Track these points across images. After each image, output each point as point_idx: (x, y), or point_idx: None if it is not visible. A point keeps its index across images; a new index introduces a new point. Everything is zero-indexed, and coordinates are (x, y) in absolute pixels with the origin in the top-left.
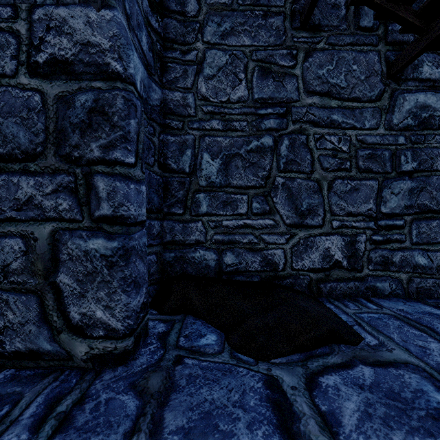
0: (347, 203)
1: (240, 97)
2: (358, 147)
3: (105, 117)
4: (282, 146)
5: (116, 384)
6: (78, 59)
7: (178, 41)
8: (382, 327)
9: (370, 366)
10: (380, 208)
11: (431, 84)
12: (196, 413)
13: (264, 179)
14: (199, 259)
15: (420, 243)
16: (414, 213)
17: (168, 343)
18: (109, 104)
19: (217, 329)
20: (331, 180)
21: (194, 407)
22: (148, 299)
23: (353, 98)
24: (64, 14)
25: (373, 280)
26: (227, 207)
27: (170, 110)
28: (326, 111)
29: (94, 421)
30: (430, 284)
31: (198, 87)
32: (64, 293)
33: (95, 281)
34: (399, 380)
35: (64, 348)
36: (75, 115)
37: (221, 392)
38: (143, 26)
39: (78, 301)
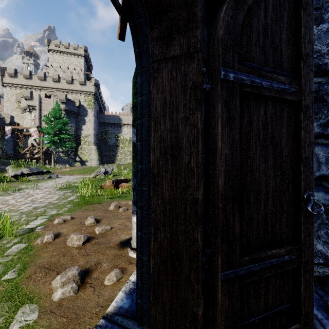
0: None
1: None
2: None
3: (324, 103)
4: None
5: None
6: None
7: None
8: None
9: None
10: None
11: None
12: None
13: None
14: None
15: None
16: None
17: None
18: (327, 93)
19: None
20: None
21: None
22: None
23: None
24: None
25: None
26: None
27: None
28: None
29: None
30: None
31: None
32: None
33: (315, 223)
34: None
35: None
36: None
37: None
38: None
39: None
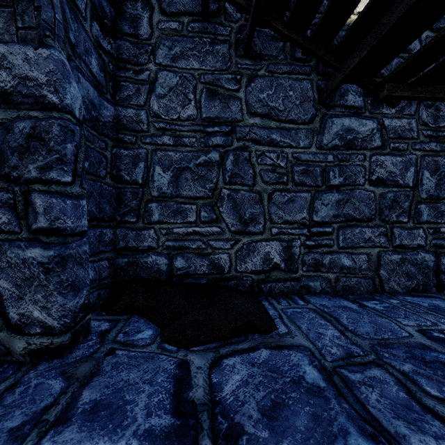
0: (284, 212)
1: (189, 116)
2: (294, 163)
3: (42, 143)
4: (227, 161)
5: (48, 372)
6: (16, 91)
7: (131, 62)
8: (298, 319)
9: (269, 349)
10: (312, 217)
11: (354, 111)
12: (110, 389)
13: (211, 191)
14: (152, 264)
15: (346, 247)
16: (341, 221)
17: (107, 339)
18: (46, 131)
19: (156, 326)
20: (270, 192)
21: (111, 385)
22: (100, 301)
23: (289, 120)
24: (4, 51)
25: (307, 280)
26: (178, 216)
27: (123, 125)
28: (266, 131)
29: (21, 399)
30: (354, 282)
31: (150, 105)
32: (3, 297)
33: (32, 285)
34: (286, 358)
35: (4, 345)
36: (14, 139)
37: (138, 373)
38: (92, 50)
39: (17, 303)
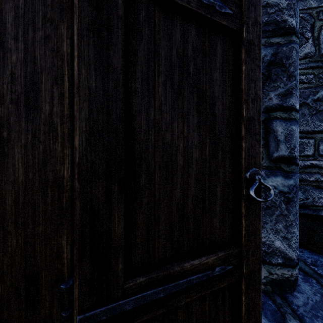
0: None
1: (306, 54)
2: None
3: (283, 69)
4: None
5: (319, 313)
6: None
7: None
8: None
9: None
10: None
11: None
12: None
13: None
14: None
15: None
16: None
17: (307, 271)
18: (286, 57)
19: None
20: None
21: None
22: None
23: None
24: None
25: None
26: None
27: None
28: None
29: None
30: None
31: None
32: None
33: (273, 214)
34: None
35: None
36: None
37: None
38: None
39: None
